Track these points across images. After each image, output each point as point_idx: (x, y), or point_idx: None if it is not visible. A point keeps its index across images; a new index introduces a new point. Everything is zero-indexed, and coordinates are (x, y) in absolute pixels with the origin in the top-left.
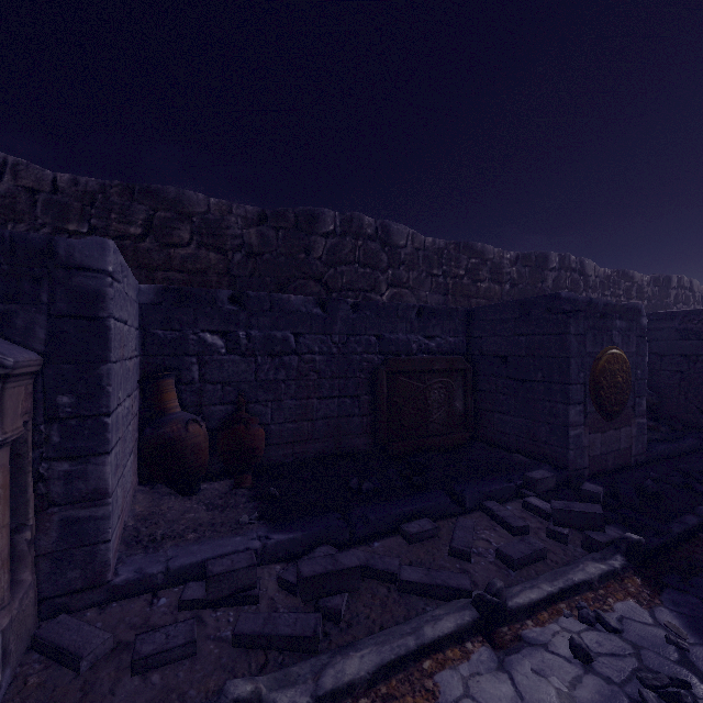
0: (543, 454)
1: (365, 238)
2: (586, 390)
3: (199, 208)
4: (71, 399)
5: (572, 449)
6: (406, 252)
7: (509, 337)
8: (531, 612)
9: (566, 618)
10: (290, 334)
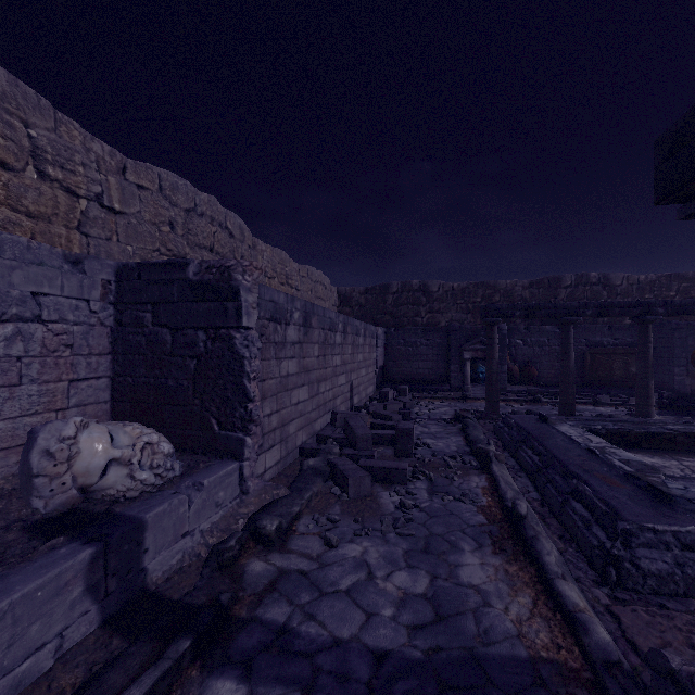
0: (666, 388)
1: (591, 285)
2: (688, 361)
3: (503, 286)
4: (501, 354)
5: (677, 385)
6: (622, 288)
7: (655, 339)
8: (609, 405)
9: (620, 408)
10: (546, 339)
